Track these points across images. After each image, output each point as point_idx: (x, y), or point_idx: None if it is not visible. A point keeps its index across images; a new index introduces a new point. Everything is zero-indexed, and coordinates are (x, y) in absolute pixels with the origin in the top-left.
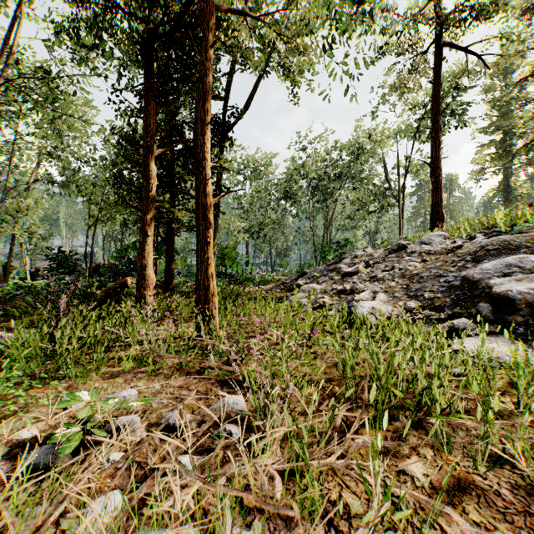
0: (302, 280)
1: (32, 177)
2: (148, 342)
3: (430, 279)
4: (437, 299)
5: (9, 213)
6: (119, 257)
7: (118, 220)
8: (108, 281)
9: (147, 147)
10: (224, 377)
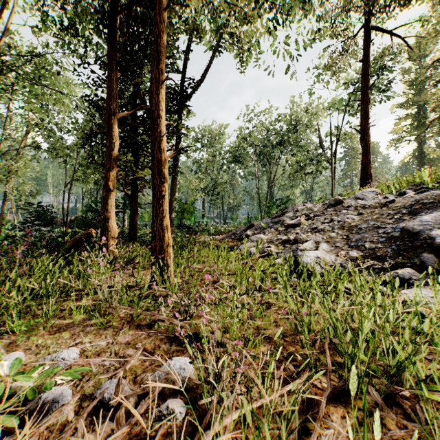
0: (250, 231)
1: (22, 143)
2: (102, 292)
3: (369, 231)
4: (378, 249)
5: (0, 173)
6: (90, 211)
7: (92, 179)
8: (78, 232)
9: (110, 110)
10: (173, 333)
